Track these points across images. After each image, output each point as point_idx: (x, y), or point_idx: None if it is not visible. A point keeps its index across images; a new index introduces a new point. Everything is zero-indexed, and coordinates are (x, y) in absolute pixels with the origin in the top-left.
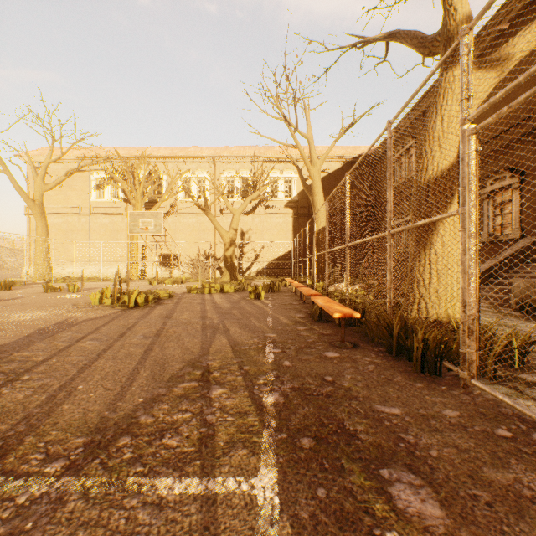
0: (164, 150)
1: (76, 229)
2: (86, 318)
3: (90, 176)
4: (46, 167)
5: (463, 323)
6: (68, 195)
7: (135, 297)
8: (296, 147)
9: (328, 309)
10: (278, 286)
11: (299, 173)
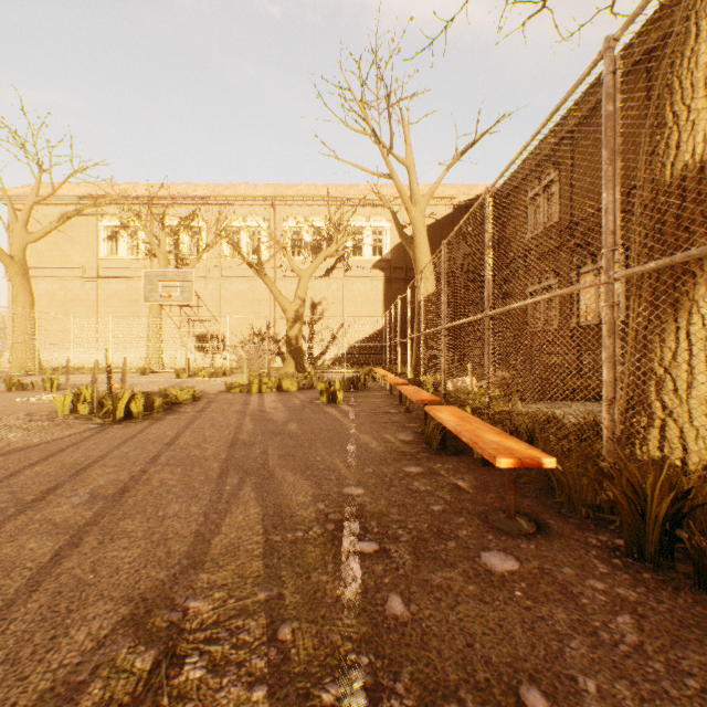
0: (203, 188)
1: (78, 299)
2: (19, 445)
3: (99, 224)
4: (30, 208)
5: None
6: (66, 251)
7: (126, 403)
8: (391, 177)
9: (477, 442)
10: (364, 382)
11: (394, 218)
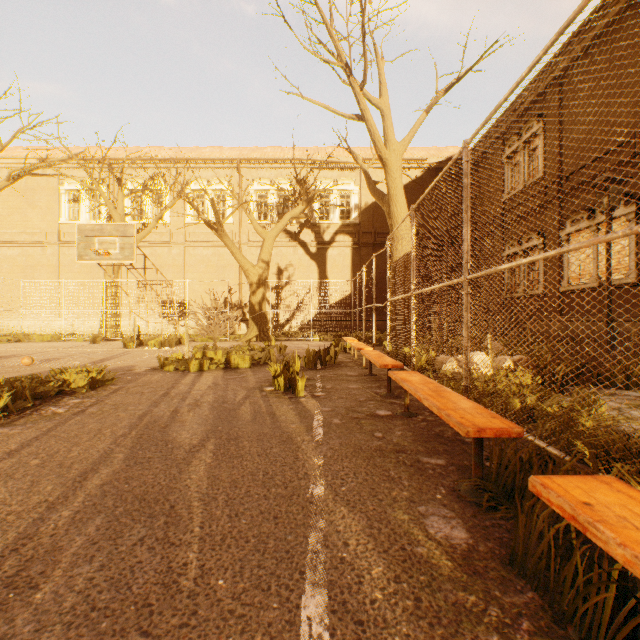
0: (167, 151)
1: (39, 265)
2: None
3: (59, 187)
4: None
5: None
6: (27, 215)
7: None
8: (363, 119)
9: None
10: (334, 355)
11: (364, 173)
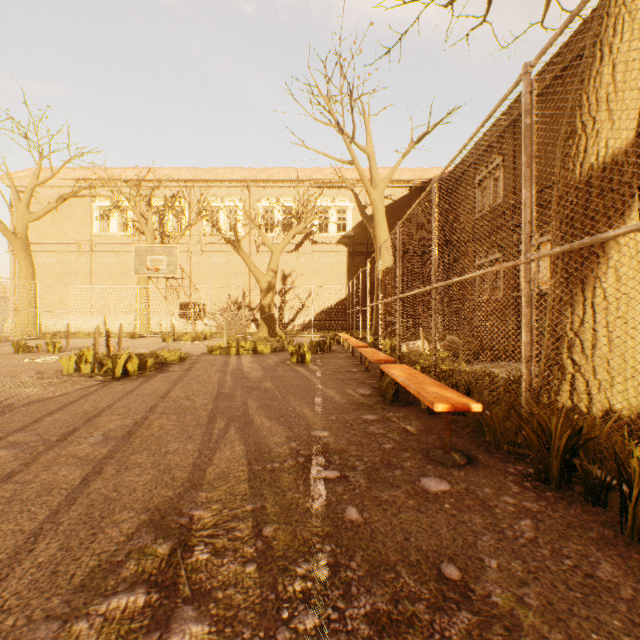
0: (186, 172)
1: (74, 271)
2: (36, 398)
3: (92, 204)
4: (31, 190)
5: None
6: (63, 228)
7: (123, 363)
8: (353, 164)
9: (420, 392)
10: (329, 345)
11: (356, 199)
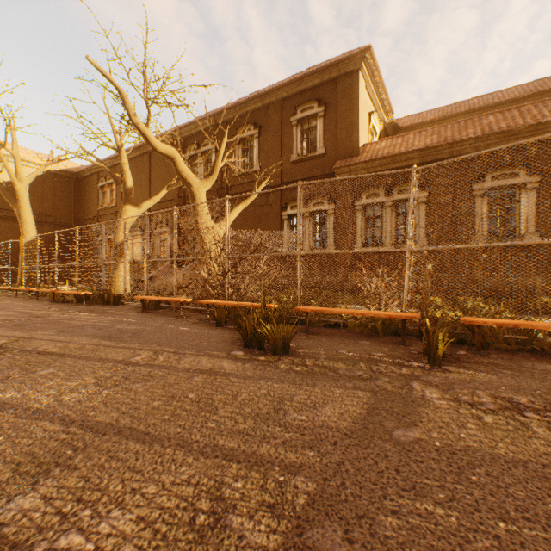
0: None
1: None
2: None
3: None
4: None
5: (125, 289)
6: None
7: None
8: (2, 161)
9: (78, 292)
10: None
11: None
